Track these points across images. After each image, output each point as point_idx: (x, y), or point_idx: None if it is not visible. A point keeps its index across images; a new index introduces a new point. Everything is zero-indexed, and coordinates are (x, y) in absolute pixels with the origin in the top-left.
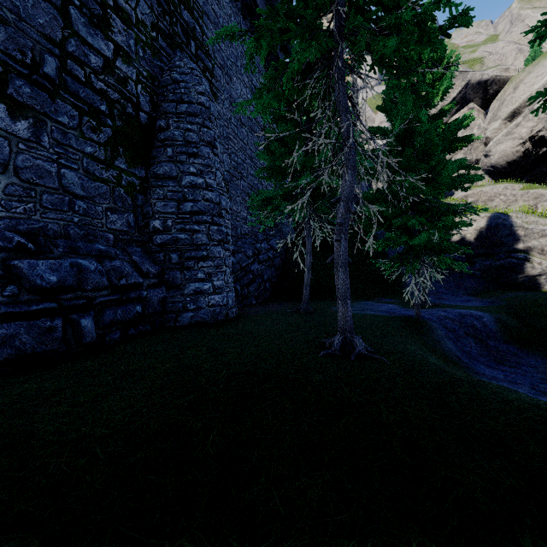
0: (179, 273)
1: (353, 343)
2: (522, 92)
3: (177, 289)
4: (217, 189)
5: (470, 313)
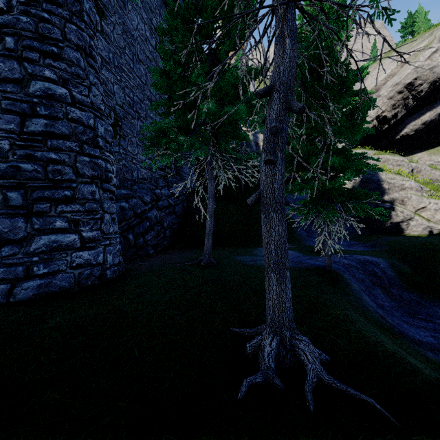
0: (22, 220)
1: (298, 351)
2: (370, 82)
3: (17, 244)
4: (92, 109)
5: (367, 259)
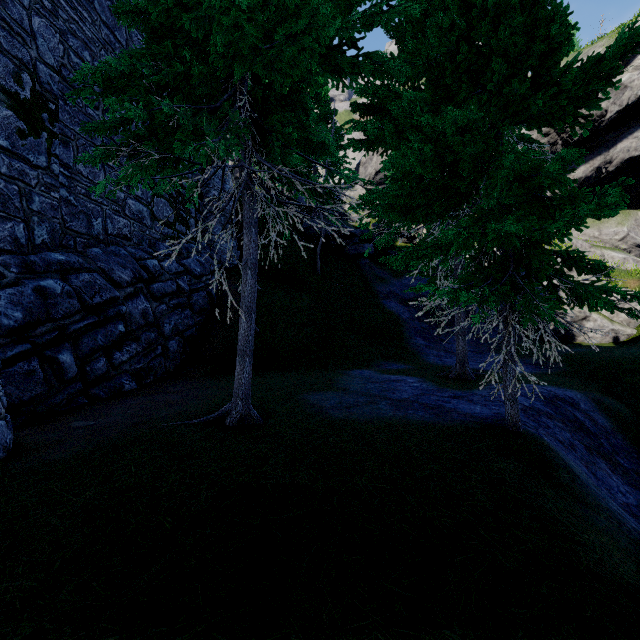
0: None
1: None
2: None
3: None
4: None
5: (554, 393)
